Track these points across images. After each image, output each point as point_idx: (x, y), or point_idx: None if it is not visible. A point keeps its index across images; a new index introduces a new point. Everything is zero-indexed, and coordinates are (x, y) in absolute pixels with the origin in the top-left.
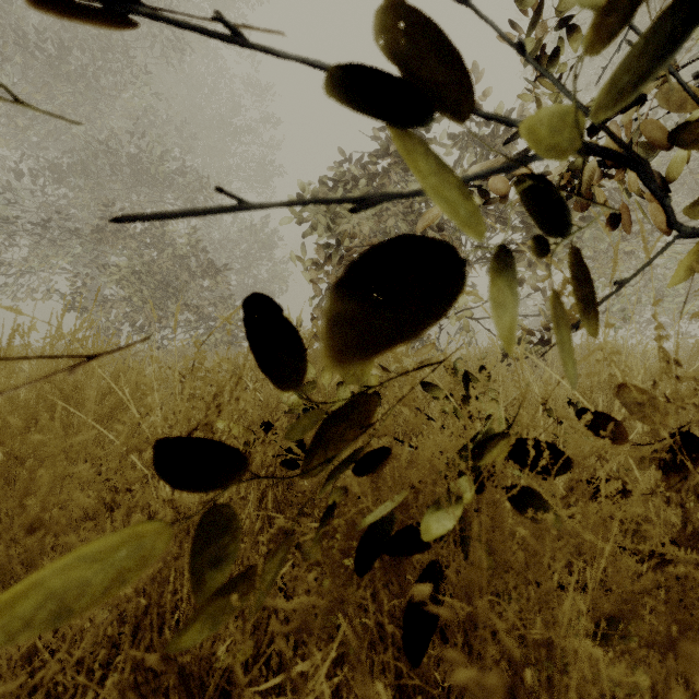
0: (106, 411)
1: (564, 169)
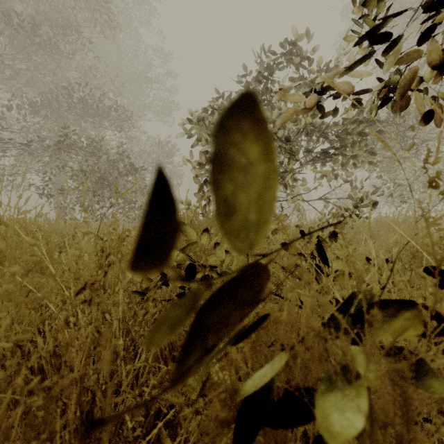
0: (30, 266)
1: (382, 85)
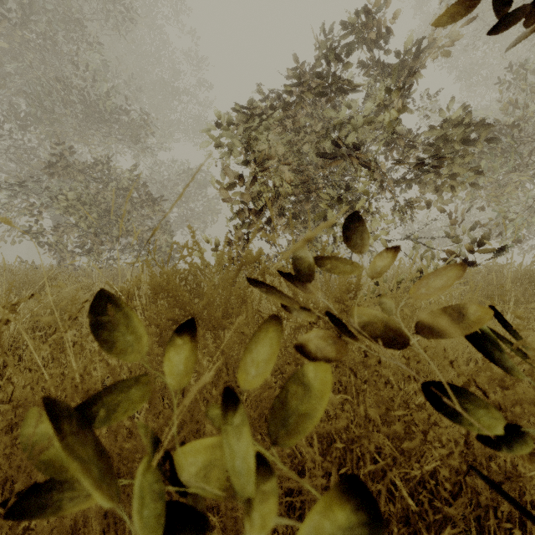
0: None
1: None
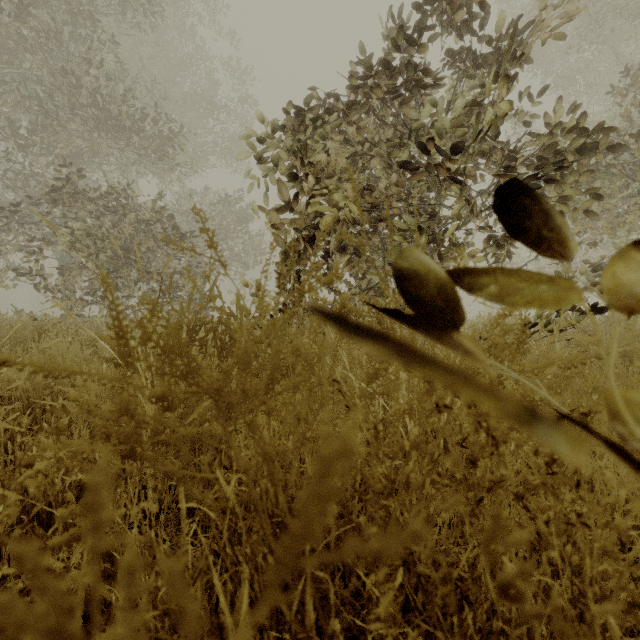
0: None
1: None
